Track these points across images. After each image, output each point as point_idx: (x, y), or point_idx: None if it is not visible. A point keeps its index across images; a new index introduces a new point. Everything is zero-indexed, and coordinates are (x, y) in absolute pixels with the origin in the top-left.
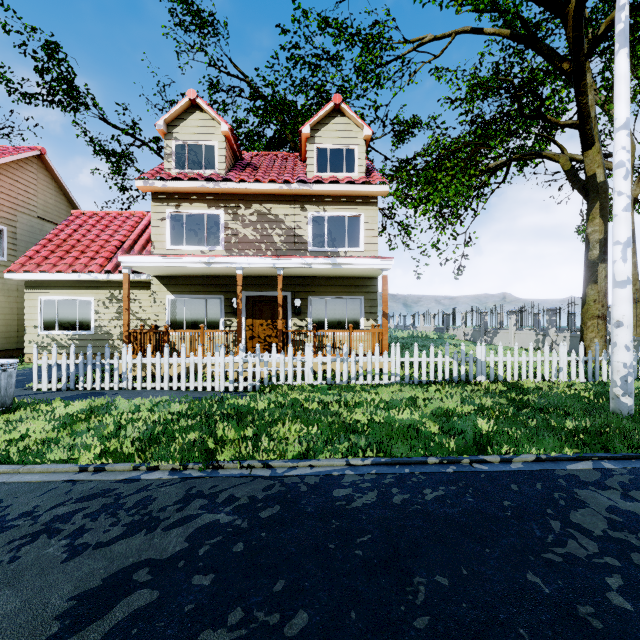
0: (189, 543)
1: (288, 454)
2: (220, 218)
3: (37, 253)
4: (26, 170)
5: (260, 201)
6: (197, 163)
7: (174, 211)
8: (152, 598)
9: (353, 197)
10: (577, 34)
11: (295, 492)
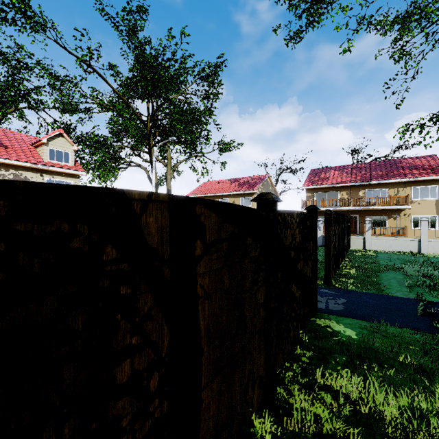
0: None
1: None
2: None
3: None
4: None
5: (15, 168)
6: None
7: None
8: None
9: (68, 174)
10: (149, 143)
11: None
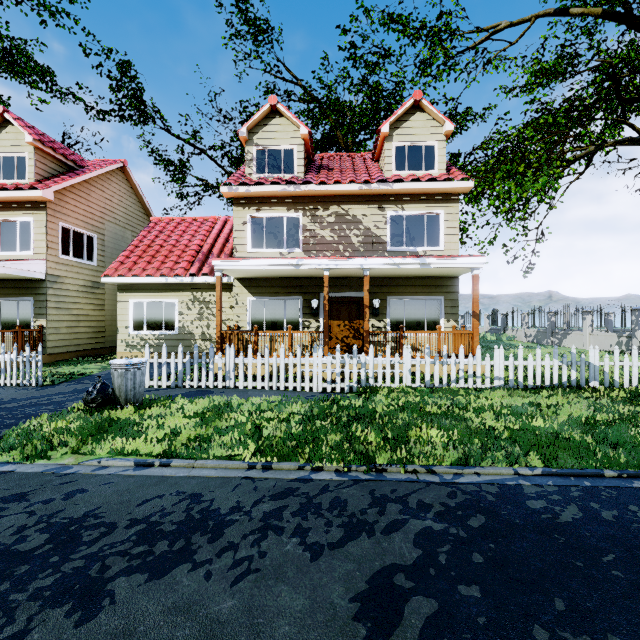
0: (421, 550)
1: (446, 460)
2: (298, 220)
3: (127, 258)
4: (111, 181)
5: (338, 202)
6: (276, 167)
7: (255, 215)
8: (434, 606)
9: (433, 195)
10: None
11: (485, 501)
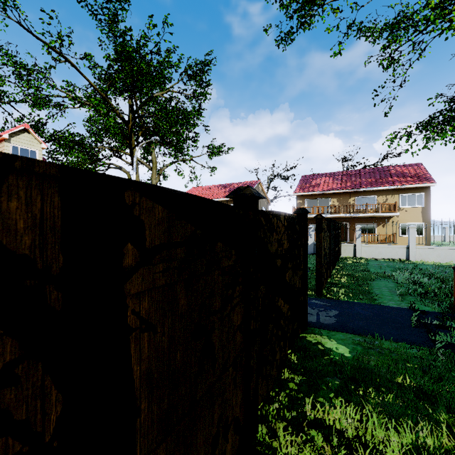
0: None
1: None
2: None
3: None
4: None
5: None
6: None
7: None
8: None
9: None
10: (130, 143)
11: None
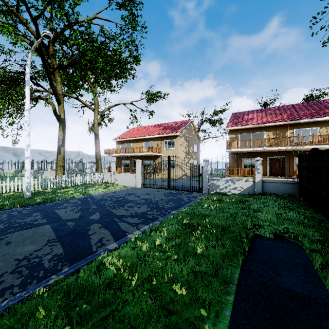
0: None
1: None
2: None
3: None
4: None
5: None
6: None
7: None
8: None
9: None
10: (44, 64)
11: None
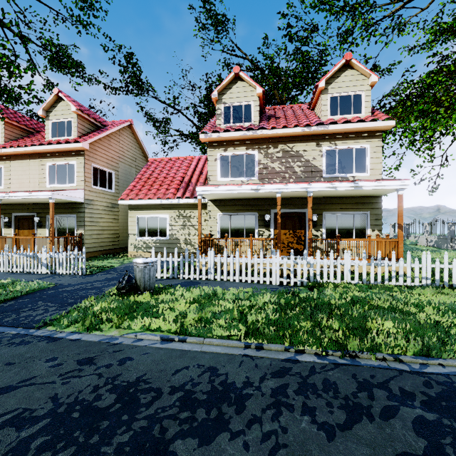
0: (425, 439)
1: (409, 350)
2: (255, 156)
3: (134, 187)
4: (123, 135)
5: (284, 142)
6: (238, 118)
7: (223, 154)
8: None
9: (360, 132)
10: None
11: None
